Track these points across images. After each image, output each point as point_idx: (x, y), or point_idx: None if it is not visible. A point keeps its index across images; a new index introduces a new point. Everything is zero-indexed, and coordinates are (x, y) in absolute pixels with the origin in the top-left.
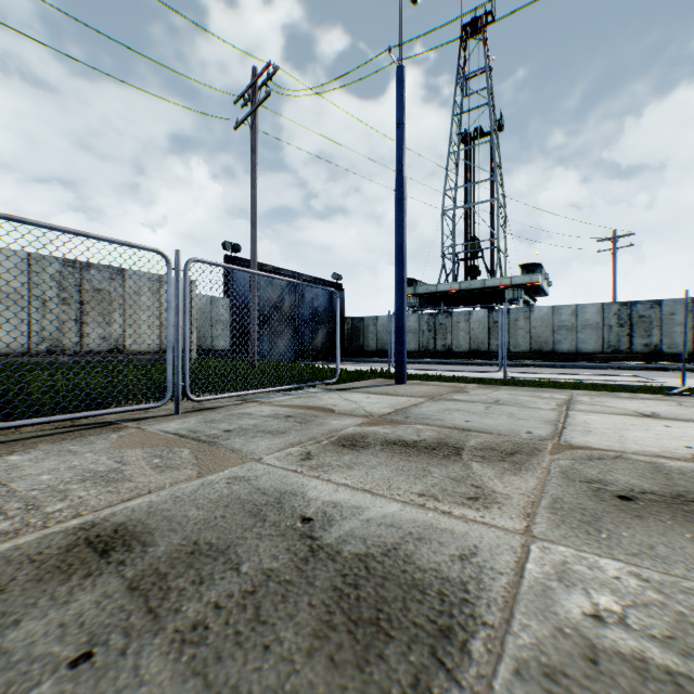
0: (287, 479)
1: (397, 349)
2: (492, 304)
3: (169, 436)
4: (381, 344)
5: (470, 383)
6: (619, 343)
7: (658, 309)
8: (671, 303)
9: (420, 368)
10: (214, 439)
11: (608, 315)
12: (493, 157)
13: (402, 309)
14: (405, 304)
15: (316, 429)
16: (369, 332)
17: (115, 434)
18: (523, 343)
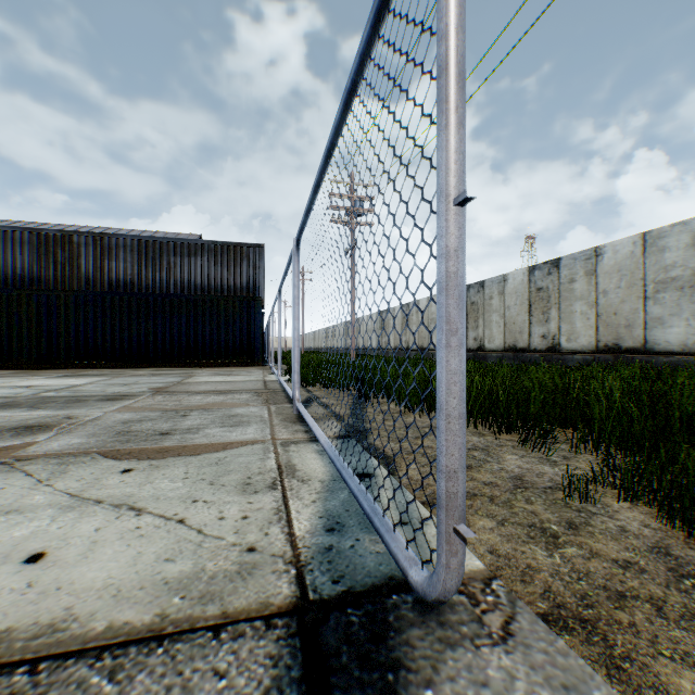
0: (69, 412)
1: None
2: None
3: (216, 408)
4: None
5: None
6: None
7: None
8: None
9: None
10: (175, 412)
11: None
12: None
13: None
14: None
15: (93, 429)
16: None
17: (257, 403)
18: None
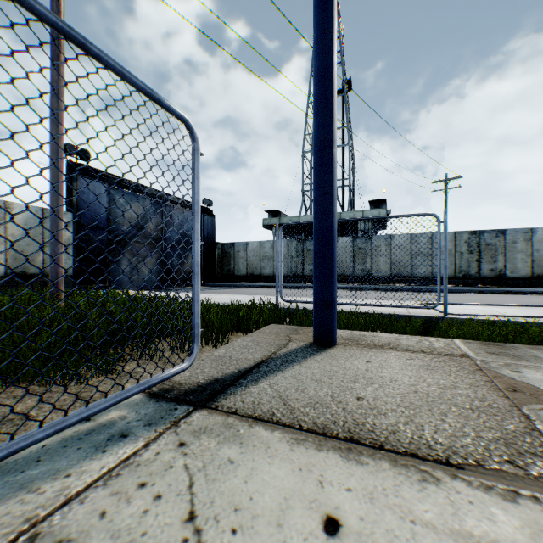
0: None
1: (320, 277)
2: (342, 235)
3: None
4: (251, 268)
5: (421, 330)
6: (469, 268)
7: (503, 238)
8: (514, 232)
9: (297, 294)
10: None
11: (460, 242)
12: (346, 109)
13: (331, 198)
14: (335, 188)
15: None
16: (239, 257)
17: None
18: (384, 268)
